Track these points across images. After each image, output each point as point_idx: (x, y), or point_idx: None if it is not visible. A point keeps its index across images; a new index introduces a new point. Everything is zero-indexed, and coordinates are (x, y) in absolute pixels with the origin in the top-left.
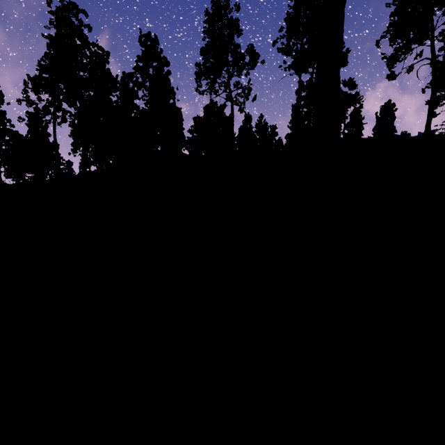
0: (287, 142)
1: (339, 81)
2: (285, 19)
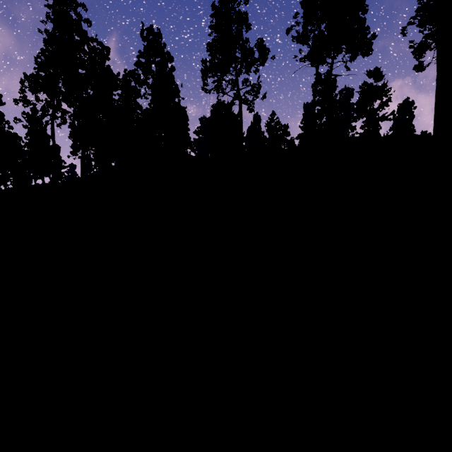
0: (301, 142)
1: None
2: (301, 2)
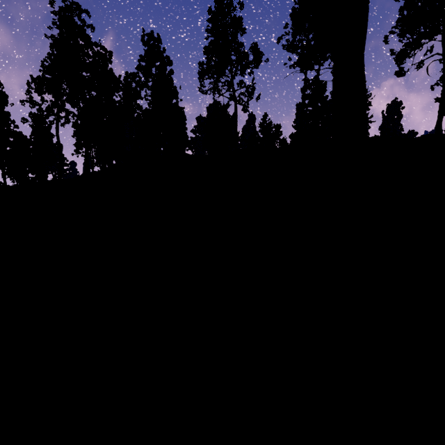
0: (292, 141)
1: (364, 67)
2: (290, 14)
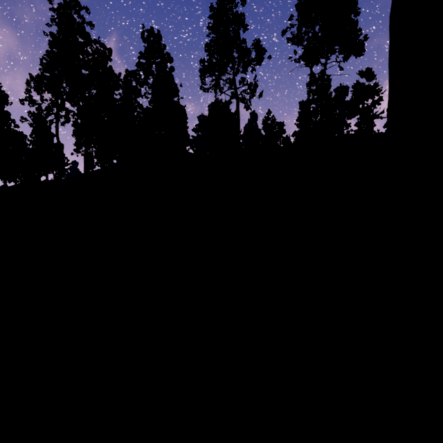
0: (296, 139)
1: None
2: (296, 5)
